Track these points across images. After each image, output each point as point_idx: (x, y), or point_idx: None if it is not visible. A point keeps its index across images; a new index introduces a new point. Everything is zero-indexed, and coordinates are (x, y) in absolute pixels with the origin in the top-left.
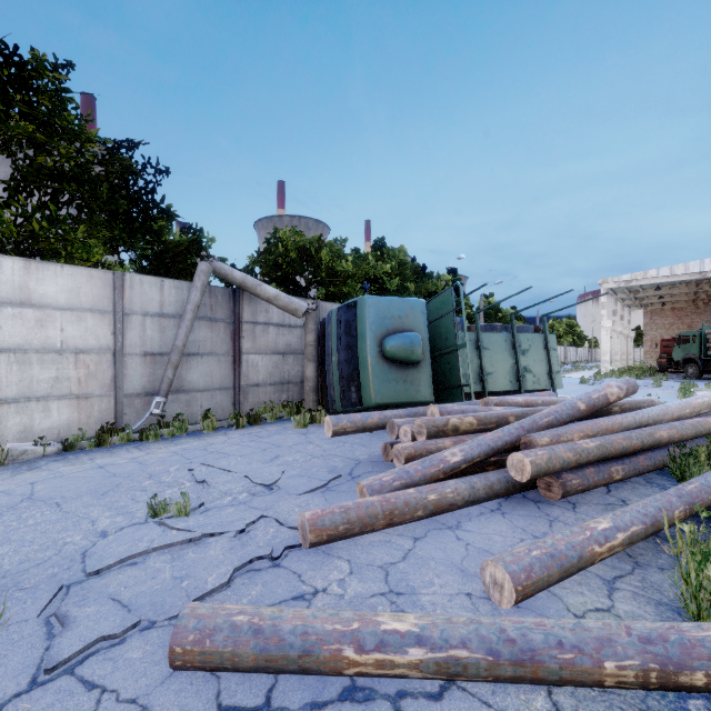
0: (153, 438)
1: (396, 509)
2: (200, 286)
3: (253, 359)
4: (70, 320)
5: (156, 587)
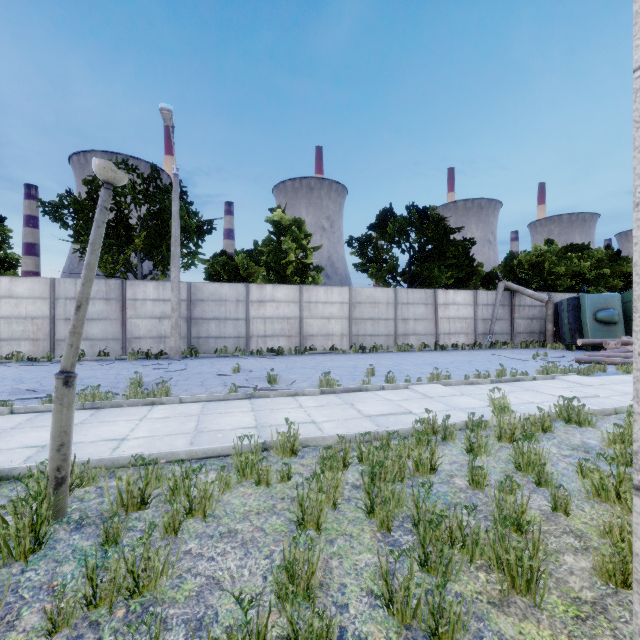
0: (494, 348)
1: (611, 356)
2: (501, 292)
3: (518, 321)
4: (463, 308)
5: (556, 360)
